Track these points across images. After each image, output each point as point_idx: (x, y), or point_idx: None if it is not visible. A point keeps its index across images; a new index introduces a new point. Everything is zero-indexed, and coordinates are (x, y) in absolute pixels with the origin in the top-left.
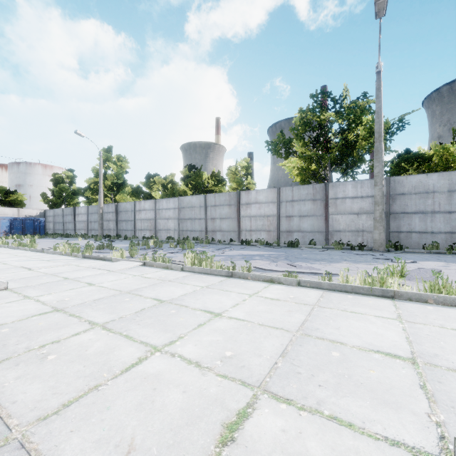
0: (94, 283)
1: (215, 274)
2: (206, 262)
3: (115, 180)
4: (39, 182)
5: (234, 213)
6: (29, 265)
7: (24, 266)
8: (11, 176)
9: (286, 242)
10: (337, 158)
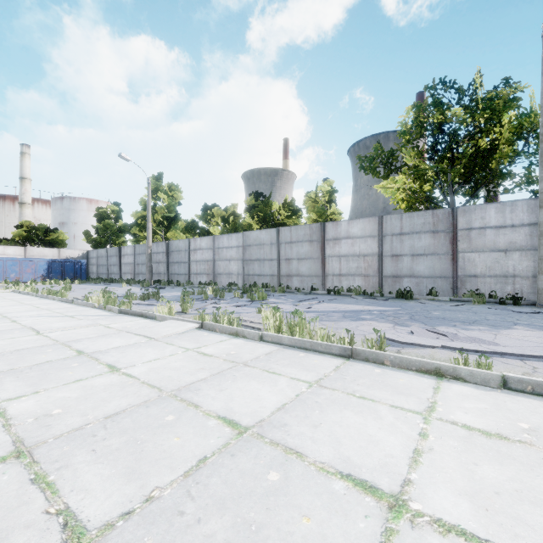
0: (119, 365)
1: (319, 351)
2: (301, 328)
3: (166, 213)
4: (84, 219)
5: (316, 252)
6: (42, 324)
7: (33, 327)
8: (54, 213)
9: (391, 291)
10: (458, 175)
